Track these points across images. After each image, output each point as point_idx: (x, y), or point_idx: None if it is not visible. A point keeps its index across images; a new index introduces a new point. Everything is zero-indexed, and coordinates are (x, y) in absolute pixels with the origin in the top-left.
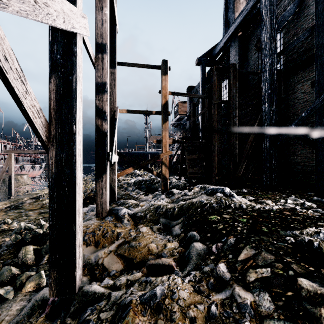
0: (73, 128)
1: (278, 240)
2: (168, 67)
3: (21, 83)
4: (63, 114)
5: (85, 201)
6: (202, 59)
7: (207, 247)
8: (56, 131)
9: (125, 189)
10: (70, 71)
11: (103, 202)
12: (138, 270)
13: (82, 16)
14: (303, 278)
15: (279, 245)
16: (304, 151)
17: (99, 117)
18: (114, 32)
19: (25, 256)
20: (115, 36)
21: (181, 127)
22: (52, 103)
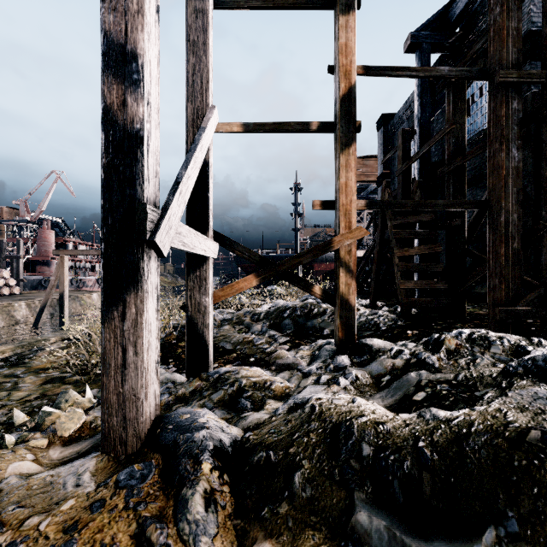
0: None
1: None
2: None
3: None
4: None
5: None
6: (421, 36)
7: None
8: None
9: (246, 328)
10: None
11: (128, 398)
12: None
13: None
14: None
15: None
16: None
17: (115, 74)
18: None
19: None
20: None
21: None
22: None
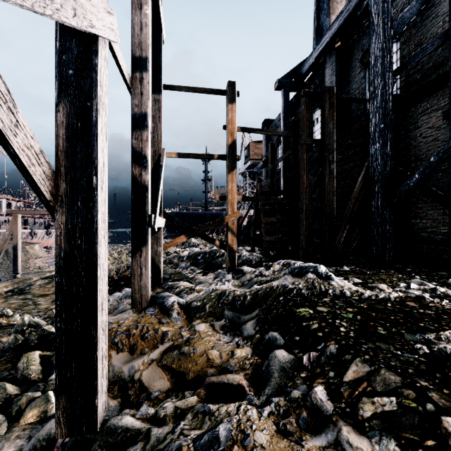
0: (93, 181)
1: (404, 349)
2: (237, 92)
3: (8, 112)
4: (77, 159)
5: (119, 283)
6: (284, 82)
7: (295, 357)
8: (67, 186)
9: (175, 265)
10: (88, 94)
11: (142, 287)
12: (192, 392)
13: (107, 12)
14: (450, 417)
15: (405, 358)
16: (431, 211)
17: (137, 163)
18: (159, 41)
19: (26, 368)
20: (161, 47)
21: (254, 177)
22: (60, 142)
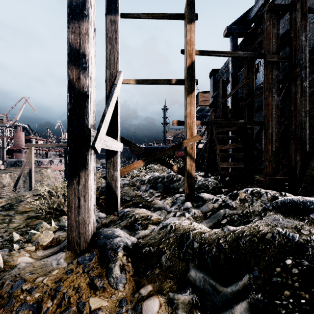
0: None
1: None
2: (195, 15)
3: None
4: None
5: None
6: (232, 28)
7: None
8: None
9: (137, 188)
10: None
11: (81, 223)
12: None
13: None
14: None
15: None
16: None
17: (74, 64)
18: None
19: None
20: None
21: (201, 119)
22: None
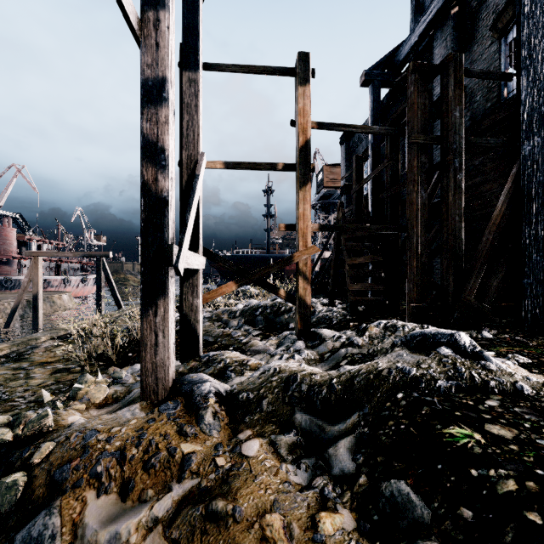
0: None
1: None
2: (311, 70)
3: None
4: None
5: None
6: (373, 74)
7: None
8: None
9: (224, 324)
10: None
11: (159, 365)
12: None
13: None
14: None
15: None
16: None
17: (150, 161)
18: None
19: None
20: (198, 2)
21: (328, 210)
22: None
